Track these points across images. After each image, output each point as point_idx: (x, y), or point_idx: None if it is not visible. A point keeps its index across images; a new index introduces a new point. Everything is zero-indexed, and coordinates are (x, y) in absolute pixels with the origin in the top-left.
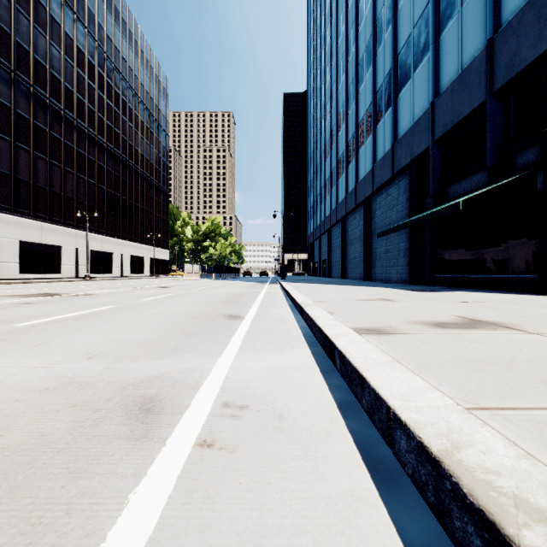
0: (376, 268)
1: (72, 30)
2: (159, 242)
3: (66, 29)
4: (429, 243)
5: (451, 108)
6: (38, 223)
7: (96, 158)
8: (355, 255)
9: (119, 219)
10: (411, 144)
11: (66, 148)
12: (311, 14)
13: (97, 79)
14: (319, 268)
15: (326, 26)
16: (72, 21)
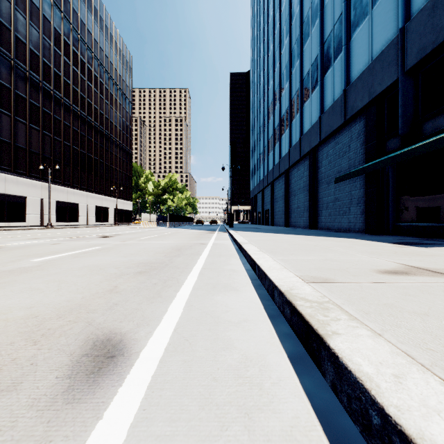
0: (323, 217)
1: None
2: (123, 194)
3: None
4: (392, 188)
5: (433, 27)
6: (1, 175)
7: (62, 118)
8: (298, 205)
9: (84, 173)
10: (370, 83)
11: (31, 106)
12: None
13: (62, 47)
14: (262, 217)
15: (269, 1)
16: None
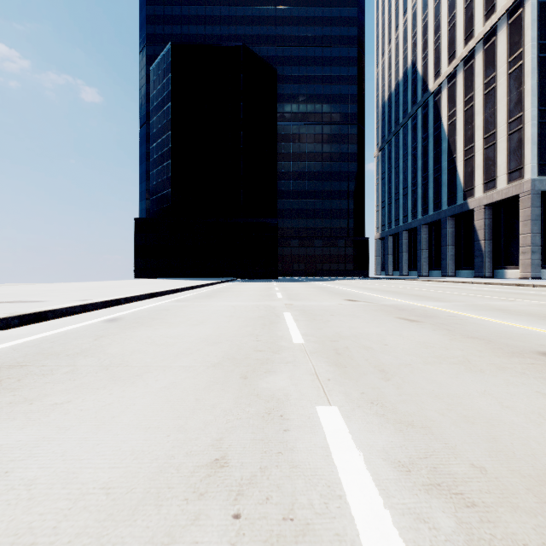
0: None
1: None
2: None
3: None
4: None
5: None
6: None
7: None
8: None
9: None
10: None
11: None
12: None
13: None
14: None
15: None
16: None
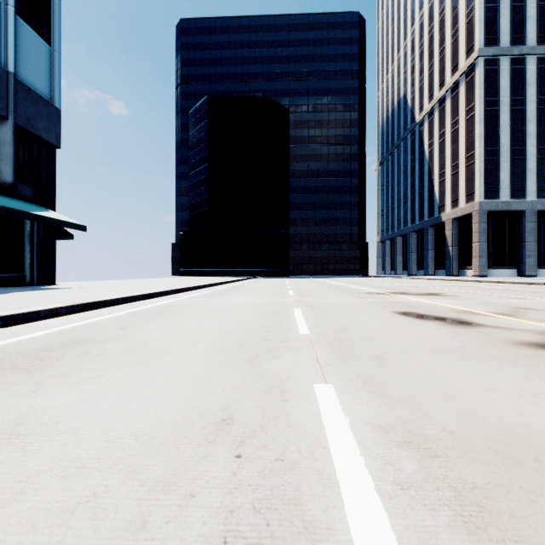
0: None
1: None
2: None
3: None
4: None
5: None
6: None
7: None
8: None
9: None
10: None
11: None
12: None
13: None
14: None
15: None
16: None
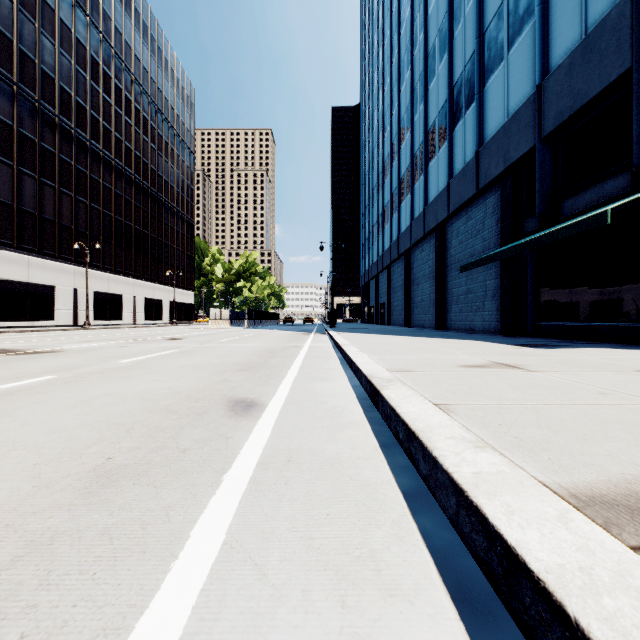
0: (452, 314)
1: (69, 17)
2: (181, 282)
3: (61, 15)
4: (531, 279)
5: (570, 89)
6: (23, 257)
7: (101, 178)
8: (423, 298)
9: (130, 253)
10: (505, 146)
11: (61, 164)
12: (366, 6)
13: (102, 81)
14: (375, 314)
15: (385, 16)
16: (69, 6)
